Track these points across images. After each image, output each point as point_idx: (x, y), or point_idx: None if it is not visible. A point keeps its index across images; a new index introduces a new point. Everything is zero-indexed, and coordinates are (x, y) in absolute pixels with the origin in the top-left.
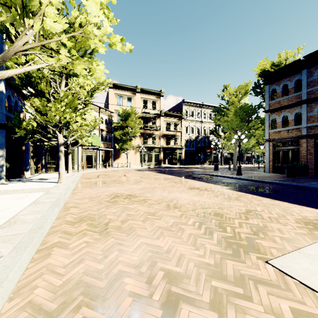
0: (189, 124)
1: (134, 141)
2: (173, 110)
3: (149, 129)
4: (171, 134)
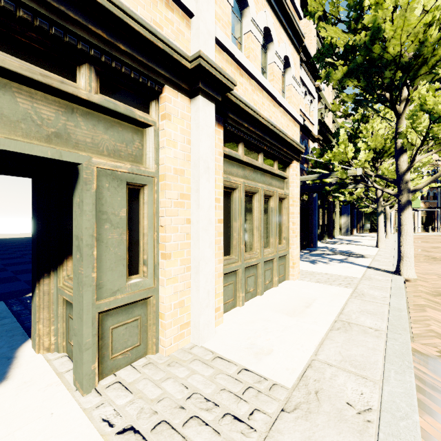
0: None
1: None
2: None
3: None
4: None
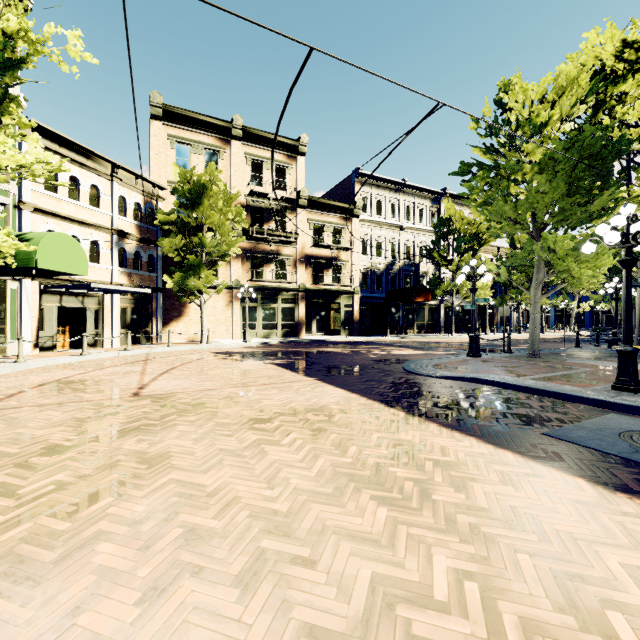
0: (370, 232)
1: (225, 271)
2: (330, 197)
3: (267, 241)
4: (325, 257)
